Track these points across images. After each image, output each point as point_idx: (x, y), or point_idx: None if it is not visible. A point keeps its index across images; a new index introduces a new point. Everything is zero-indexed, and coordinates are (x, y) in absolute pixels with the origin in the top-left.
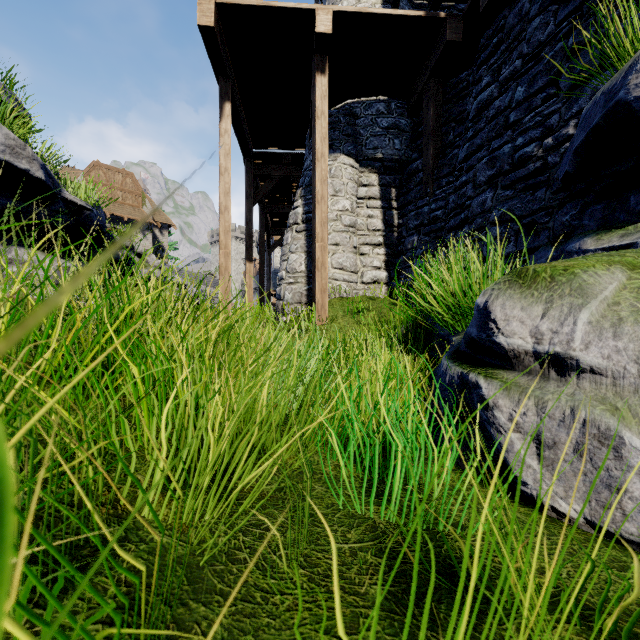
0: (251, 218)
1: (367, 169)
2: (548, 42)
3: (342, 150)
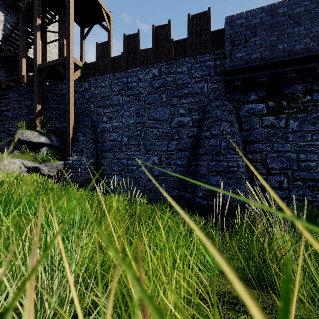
0: None
1: None
2: (16, 109)
3: None
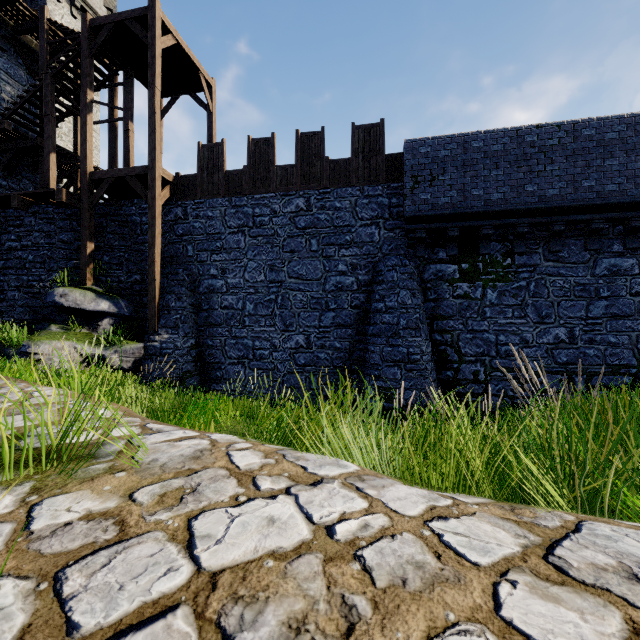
0: None
1: None
2: (42, 246)
3: None
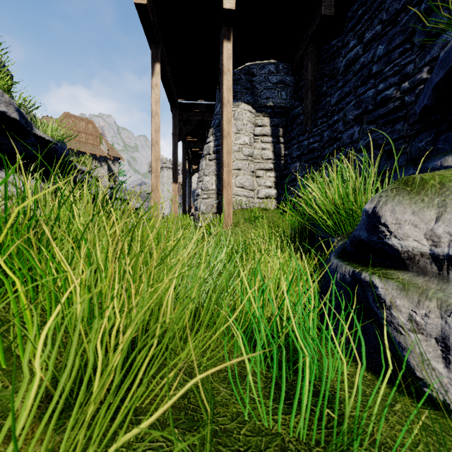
0: (176, 151)
1: (261, 114)
2: (403, 9)
3: (243, 100)
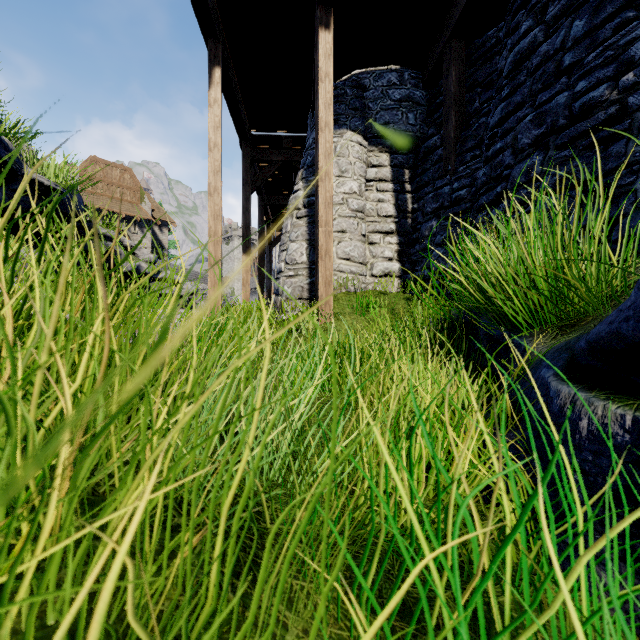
0: (248, 207)
1: (377, 148)
2: None
3: (349, 126)
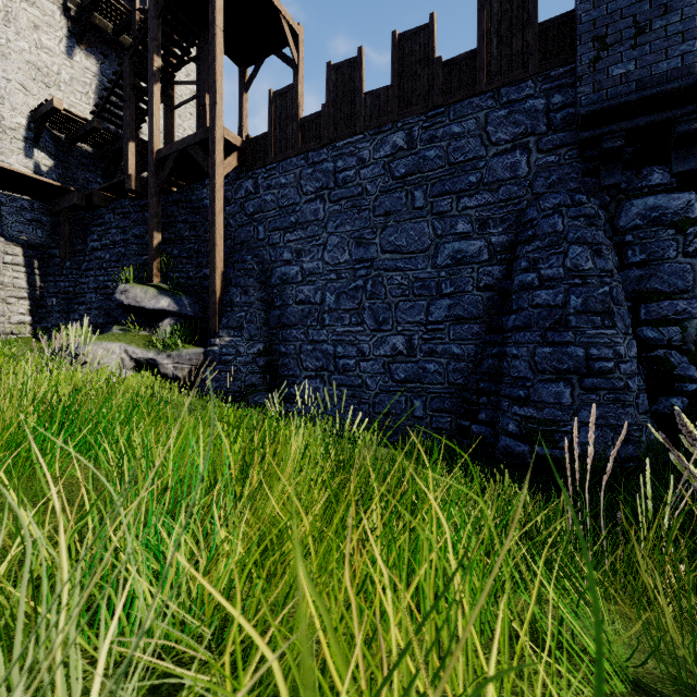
0: None
1: (13, 243)
2: (118, 243)
3: None
